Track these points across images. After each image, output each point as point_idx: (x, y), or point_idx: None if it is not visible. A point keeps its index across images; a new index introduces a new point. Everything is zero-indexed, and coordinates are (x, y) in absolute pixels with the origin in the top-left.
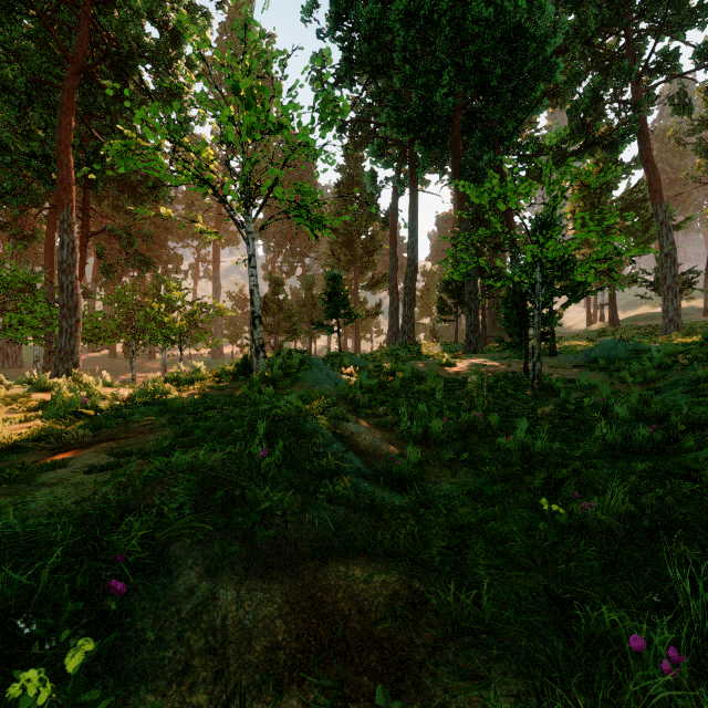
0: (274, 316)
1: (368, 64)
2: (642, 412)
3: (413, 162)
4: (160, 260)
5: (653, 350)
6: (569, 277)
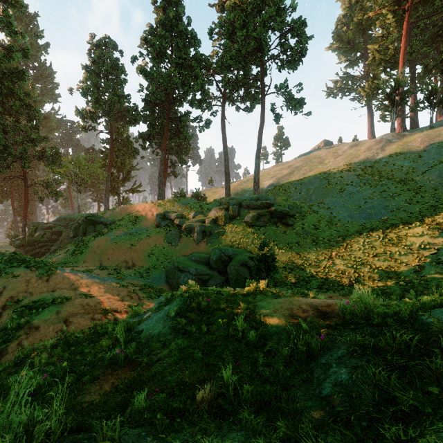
0: None
1: None
2: None
3: None
4: None
5: None
6: None
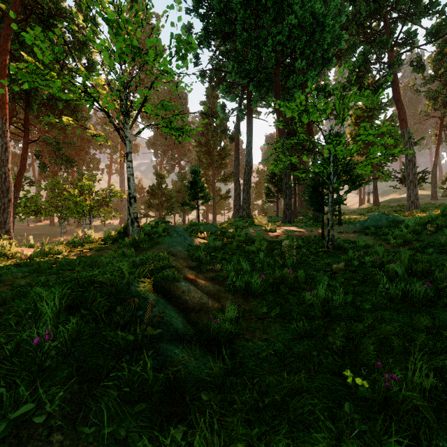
0: (159, 199)
1: (220, 32)
2: (410, 268)
3: (249, 97)
4: (85, 161)
5: (406, 221)
6: (350, 173)
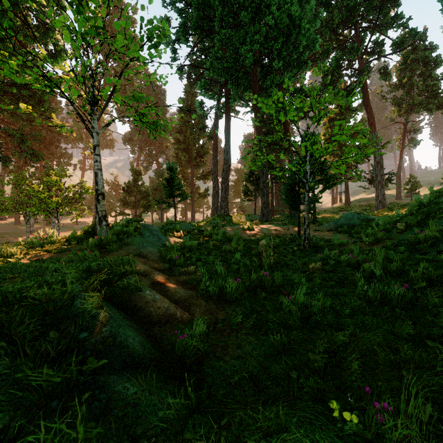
0: (135, 196)
1: (198, 28)
2: (385, 267)
3: (227, 95)
4: (55, 156)
5: (376, 219)
6: (324, 173)
